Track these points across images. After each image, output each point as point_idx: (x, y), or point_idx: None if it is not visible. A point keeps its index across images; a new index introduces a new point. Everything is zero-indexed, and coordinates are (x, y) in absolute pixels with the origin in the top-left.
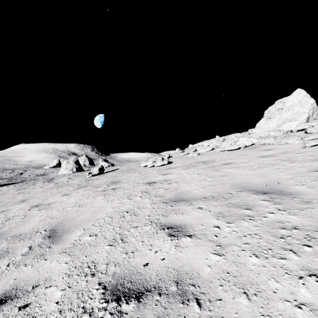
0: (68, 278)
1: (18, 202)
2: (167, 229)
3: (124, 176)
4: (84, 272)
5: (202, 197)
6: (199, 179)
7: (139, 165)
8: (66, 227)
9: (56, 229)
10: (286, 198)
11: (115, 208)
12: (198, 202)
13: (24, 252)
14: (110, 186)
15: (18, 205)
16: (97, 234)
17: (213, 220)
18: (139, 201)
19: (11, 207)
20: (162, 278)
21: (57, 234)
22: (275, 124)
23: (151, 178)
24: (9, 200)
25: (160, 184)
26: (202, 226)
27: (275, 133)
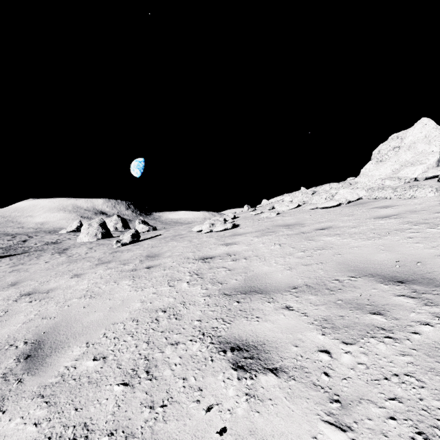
0: None
1: (6, 286)
2: (230, 352)
3: (167, 247)
4: None
5: (290, 286)
6: (283, 253)
7: (191, 230)
8: (60, 337)
9: (43, 341)
10: None
11: (145, 302)
12: (284, 296)
13: None
14: (144, 262)
15: (3, 292)
16: (106, 356)
17: (316, 335)
18: (186, 290)
19: None
20: None
21: (41, 352)
22: (389, 170)
23: (207, 250)
24: None
25: (221, 260)
26: (296, 348)
27: (392, 182)
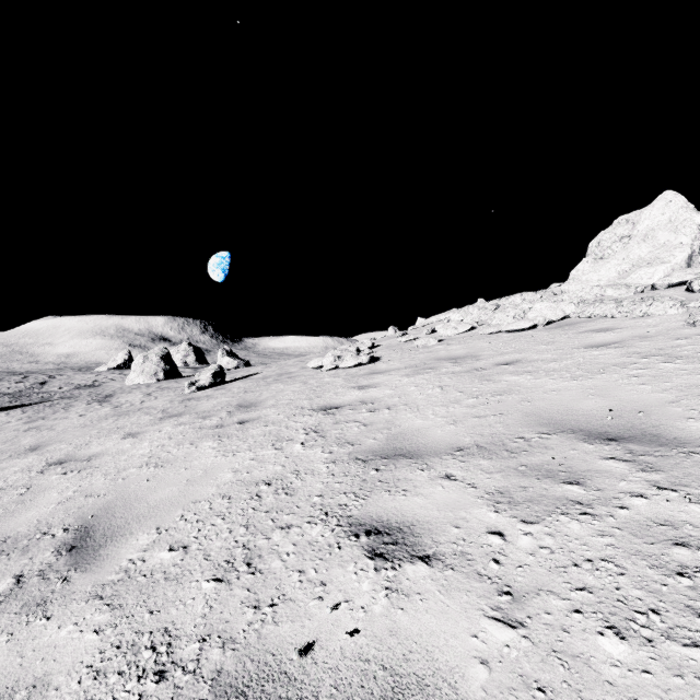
0: (94, 683)
1: (22, 452)
2: (365, 537)
3: (269, 391)
4: (138, 665)
5: (453, 447)
6: (445, 401)
7: (305, 365)
8: (117, 521)
9: (91, 528)
10: (671, 456)
11: (239, 472)
12: (444, 461)
13: (0, 591)
14: (235, 414)
15: (20, 461)
16: (187, 546)
17: (486, 512)
18: (300, 455)
19: (2, 464)
20: (349, 698)
21: (91, 542)
22: (614, 273)
23: (331, 397)
24: (3, 448)
25: (351, 411)
26: (457, 529)
27: (617, 292)
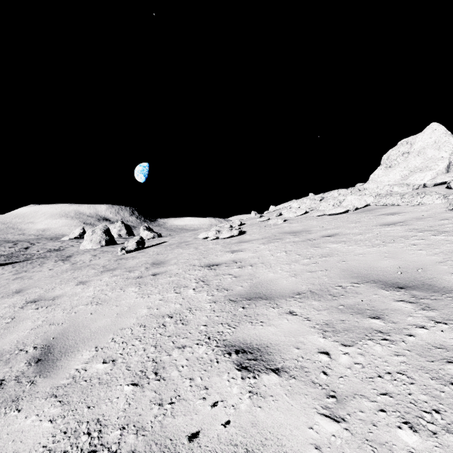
0: None
1: (10, 294)
2: (235, 355)
3: (173, 254)
4: (77, 446)
5: (294, 292)
6: (288, 260)
7: (197, 237)
8: (69, 342)
9: (52, 346)
10: (442, 299)
11: (152, 309)
12: (288, 301)
13: None
14: (150, 269)
15: (8, 300)
16: (115, 360)
17: (317, 338)
18: (192, 297)
19: None
20: None
21: (51, 356)
22: (399, 176)
23: (213, 258)
24: None
25: (226, 267)
26: (297, 350)
27: (401, 188)
